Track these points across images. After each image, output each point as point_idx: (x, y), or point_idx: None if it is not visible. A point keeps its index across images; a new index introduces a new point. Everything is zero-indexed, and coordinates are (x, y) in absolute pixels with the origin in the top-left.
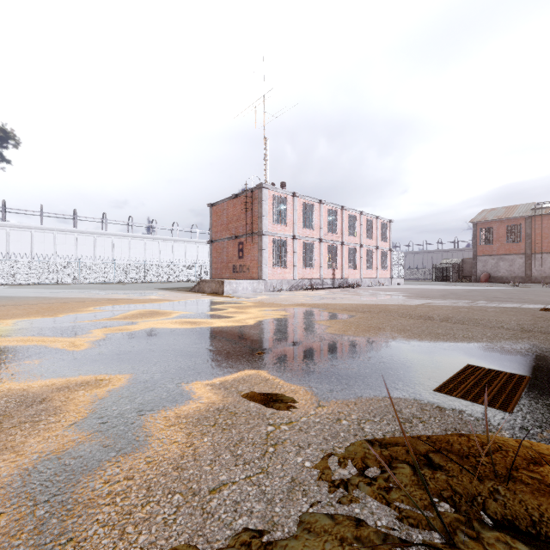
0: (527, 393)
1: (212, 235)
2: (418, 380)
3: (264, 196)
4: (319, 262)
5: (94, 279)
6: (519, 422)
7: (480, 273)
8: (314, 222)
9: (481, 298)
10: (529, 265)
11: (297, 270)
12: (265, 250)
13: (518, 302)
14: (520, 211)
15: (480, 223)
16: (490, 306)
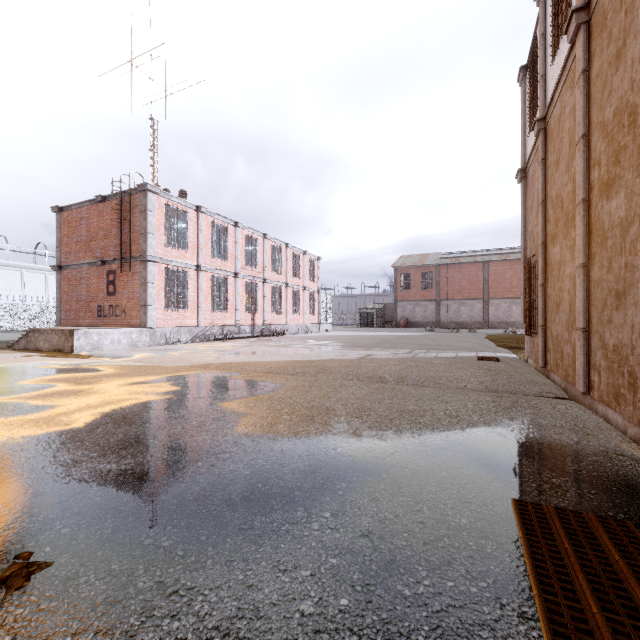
0: None
1: (61, 258)
2: (484, 618)
3: (150, 203)
4: (234, 303)
5: None
6: None
7: (400, 318)
8: (227, 250)
9: (415, 346)
10: (439, 310)
11: (204, 313)
12: (153, 284)
13: (450, 349)
14: (431, 260)
15: (400, 269)
16: (431, 356)
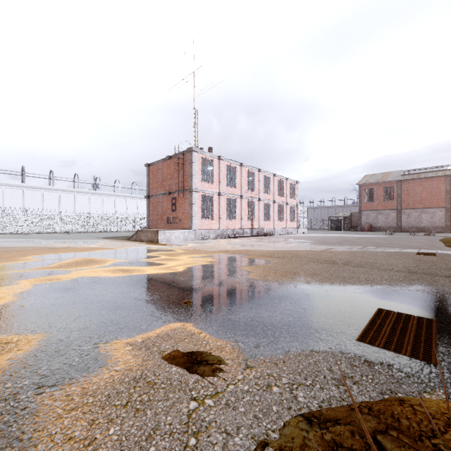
0: (440, 338)
1: (149, 191)
2: (340, 328)
3: (194, 158)
4: (240, 215)
5: (40, 229)
6: (447, 376)
7: (364, 224)
8: (236, 181)
9: (369, 244)
10: (400, 218)
11: (222, 221)
12: (195, 204)
13: (398, 247)
14: (393, 176)
15: (364, 185)
16: (378, 251)
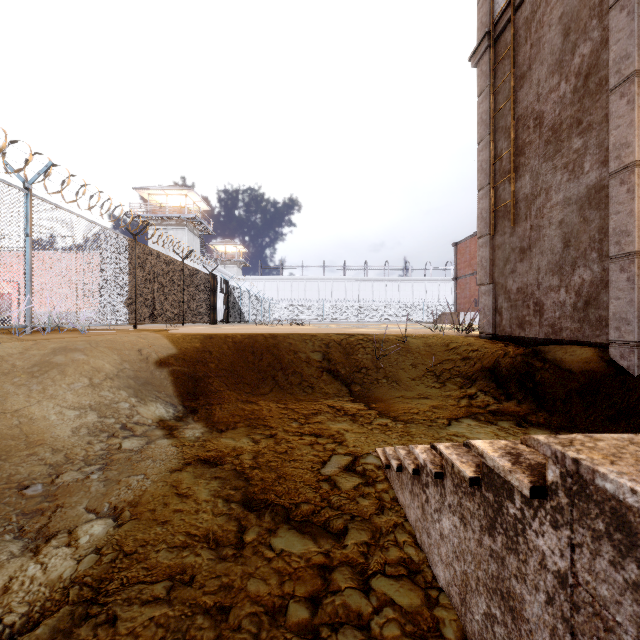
0: None
1: (456, 273)
2: None
3: None
4: None
5: (358, 318)
6: None
7: None
8: None
9: None
10: None
11: None
12: None
13: None
14: None
15: None
16: None
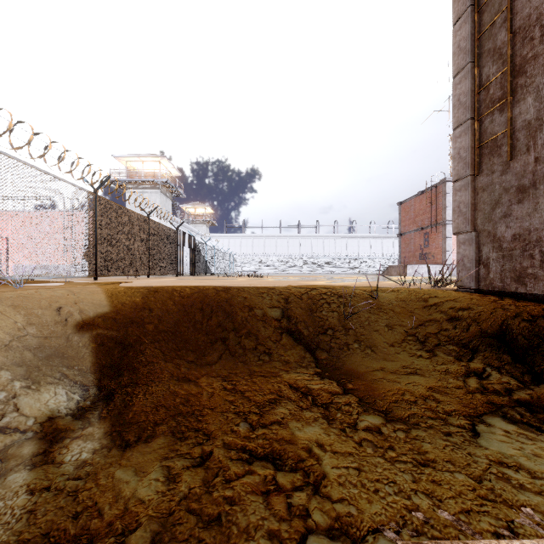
0: None
1: (401, 229)
2: None
3: (448, 189)
4: None
5: (311, 270)
6: None
7: None
8: None
9: None
10: None
11: None
12: (450, 238)
13: None
14: None
15: None
16: None
